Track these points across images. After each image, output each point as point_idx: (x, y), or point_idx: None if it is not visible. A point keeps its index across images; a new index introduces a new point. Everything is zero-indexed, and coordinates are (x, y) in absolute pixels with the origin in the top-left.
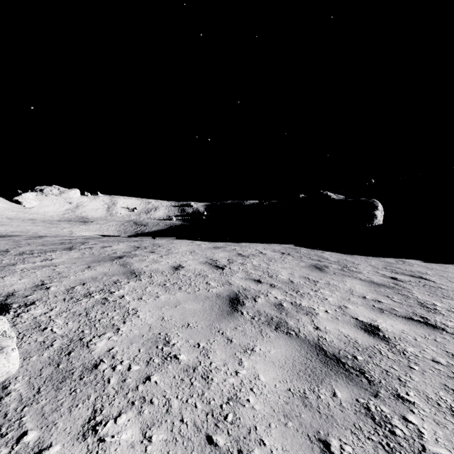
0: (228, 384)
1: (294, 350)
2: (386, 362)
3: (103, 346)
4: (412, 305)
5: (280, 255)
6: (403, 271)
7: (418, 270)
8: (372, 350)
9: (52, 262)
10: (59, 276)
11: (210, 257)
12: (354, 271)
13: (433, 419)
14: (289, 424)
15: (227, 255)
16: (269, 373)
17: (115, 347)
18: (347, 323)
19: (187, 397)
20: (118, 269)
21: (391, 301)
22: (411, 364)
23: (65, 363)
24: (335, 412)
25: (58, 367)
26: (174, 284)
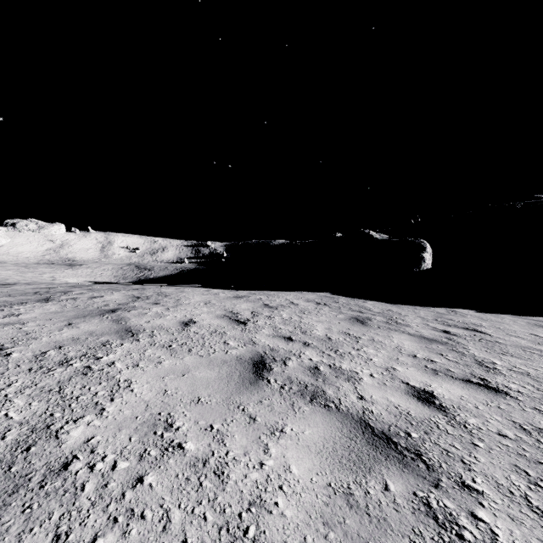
0: (249, 481)
1: (334, 429)
2: (445, 439)
3: (80, 435)
4: (469, 364)
5: (315, 305)
6: (456, 323)
7: (472, 322)
8: (428, 423)
9: (19, 319)
10: (27, 337)
11: (229, 309)
12: (401, 324)
13: (507, 514)
14: (331, 535)
15: (251, 307)
16: (304, 462)
17: (96, 437)
18: (397, 389)
19: (194, 505)
20: (110, 326)
21: (445, 360)
22: (475, 440)
23: (21, 464)
24: (388, 513)
25: (9, 471)
26: (182, 345)
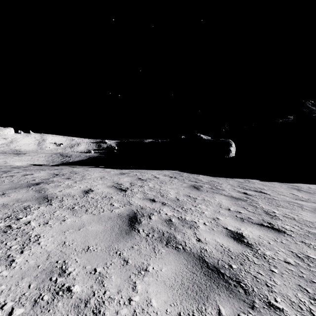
0: None
1: (182, 265)
2: (254, 268)
3: None
4: (261, 213)
5: (169, 178)
6: (250, 188)
7: (258, 187)
8: (241, 257)
9: None
10: None
11: (116, 181)
12: (219, 189)
13: None
14: None
15: (130, 180)
16: (161, 296)
17: (1, 286)
18: (221, 233)
19: None
20: (32, 194)
21: (247, 211)
22: (272, 267)
23: None
24: None
25: None
26: (81, 207)
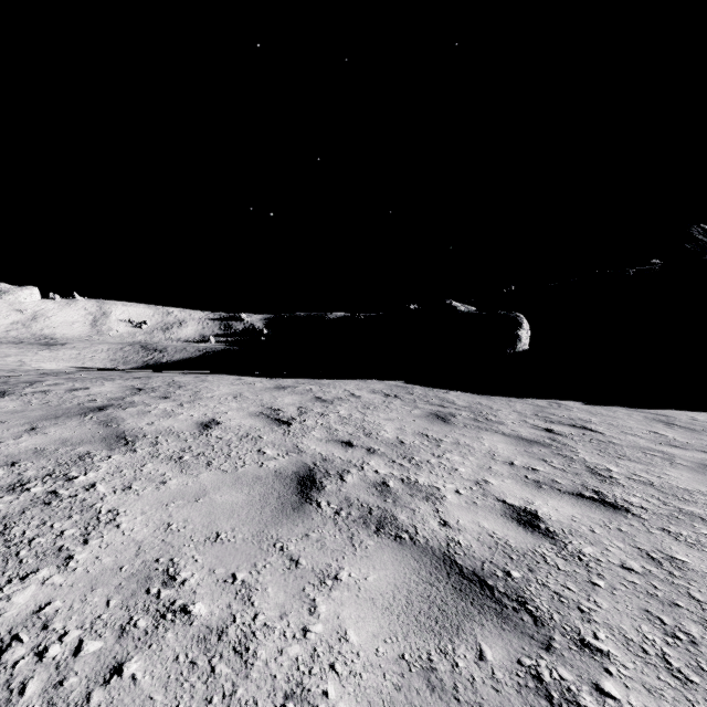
0: (286, 660)
1: (408, 571)
2: (556, 578)
3: (27, 601)
4: (579, 472)
5: (383, 397)
6: (561, 419)
7: (579, 417)
8: (532, 556)
9: None
10: None
11: (268, 404)
12: (493, 421)
13: (642, 683)
14: None
15: (297, 400)
16: (366, 624)
17: (53, 602)
18: (491, 510)
19: (199, 706)
20: (93, 431)
21: (550, 468)
22: (593, 577)
23: None
24: (485, 695)
25: None
26: (198, 456)
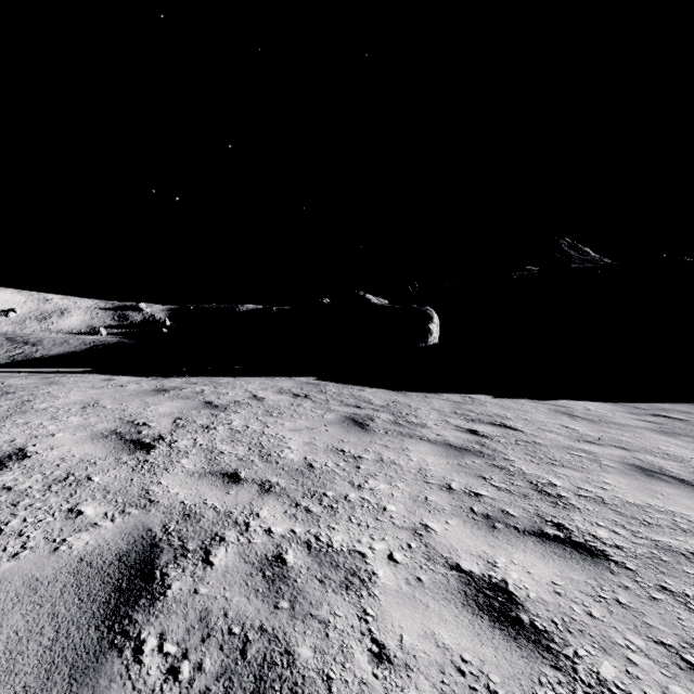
0: None
1: None
2: None
3: None
4: (526, 493)
5: (291, 399)
6: (479, 416)
7: (495, 413)
8: None
9: None
10: None
11: (131, 415)
12: (415, 423)
13: None
14: None
15: (177, 408)
16: None
17: None
18: (446, 593)
19: None
20: None
21: (493, 490)
22: None
23: None
24: None
25: None
26: None
